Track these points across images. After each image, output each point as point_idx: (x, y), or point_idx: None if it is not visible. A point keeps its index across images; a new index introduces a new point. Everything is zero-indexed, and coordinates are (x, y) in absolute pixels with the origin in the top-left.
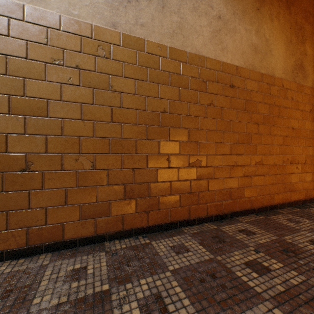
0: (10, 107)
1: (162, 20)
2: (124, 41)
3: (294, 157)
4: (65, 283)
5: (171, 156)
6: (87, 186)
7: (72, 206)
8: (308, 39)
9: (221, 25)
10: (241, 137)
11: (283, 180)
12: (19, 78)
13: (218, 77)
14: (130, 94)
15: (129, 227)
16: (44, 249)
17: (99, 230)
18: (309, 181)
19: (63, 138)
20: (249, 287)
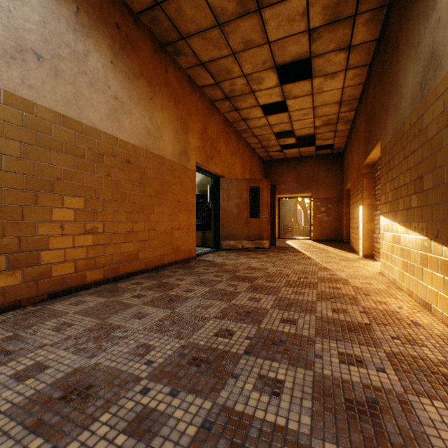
0: None
1: (55, 87)
2: (7, 100)
3: (181, 224)
4: None
5: (66, 224)
6: None
7: None
8: (191, 132)
9: (118, 106)
10: (137, 207)
11: (172, 243)
12: None
13: (115, 152)
14: (15, 157)
15: (13, 300)
16: None
17: None
18: (192, 243)
19: None
20: (131, 304)
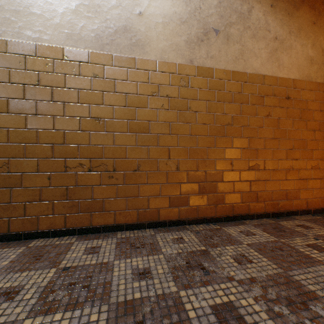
0: (128, 128)
1: (226, 51)
2: (199, 72)
3: None
4: (174, 244)
5: (234, 161)
6: (173, 182)
7: (164, 197)
8: None
9: (277, 45)
10: (296, 143)
11: None
12: (133, 108)
13: (274, 91)
14: (203, 112)
15: (202, 216)
16: (147, 226)
17: (181, 216)
18: None
19: (158, 148)
20: (312, 257)
